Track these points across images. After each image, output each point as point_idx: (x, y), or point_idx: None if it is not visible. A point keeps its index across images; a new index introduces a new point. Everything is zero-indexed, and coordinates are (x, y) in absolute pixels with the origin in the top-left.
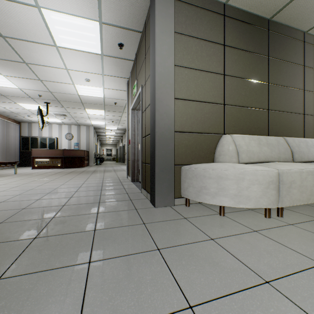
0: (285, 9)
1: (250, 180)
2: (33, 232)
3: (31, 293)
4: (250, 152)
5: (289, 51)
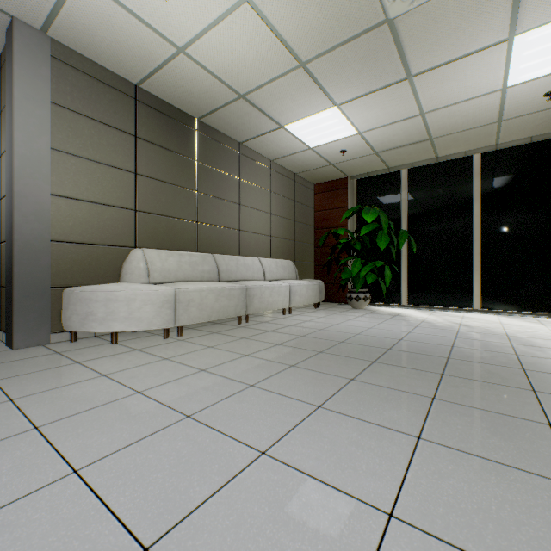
0: (211, 116)
1: (143, 301)
2: None
3: None
4: (166, 271)
5: (223, 160)
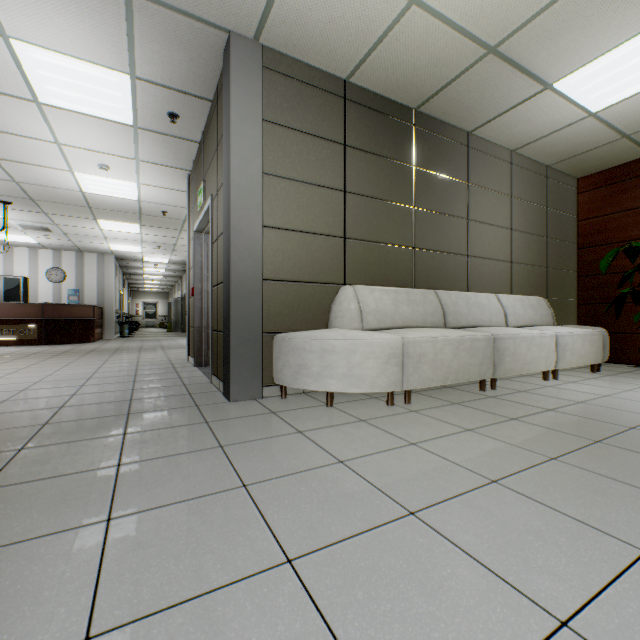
0: (434, 100)
1: (364, 353)
2: (14, 443)
3: (39, 496)
4: (380, 313)
5: (446, 160)
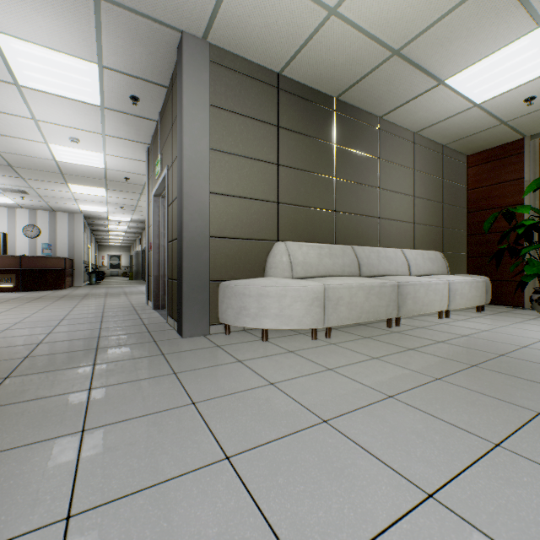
0: (351, 91)
1: (293, 297)
2: (0, 373)
3: (24, 414)
4: (307, 265)
5: (361, 140)
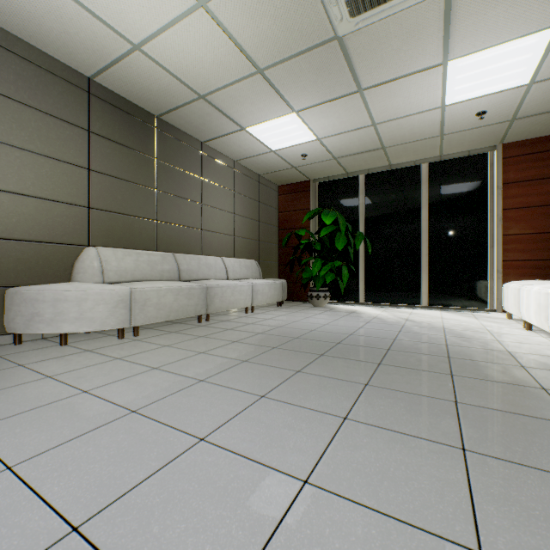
0: (171, 115)
1: (95, 301)
2: None
3: None
4: (122, 270)
5: (185, 159)
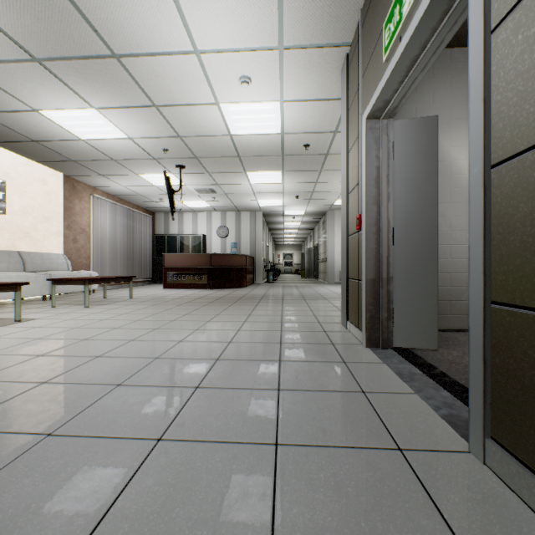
0: None
1: None
2: None
3: None
4: None
5: None
